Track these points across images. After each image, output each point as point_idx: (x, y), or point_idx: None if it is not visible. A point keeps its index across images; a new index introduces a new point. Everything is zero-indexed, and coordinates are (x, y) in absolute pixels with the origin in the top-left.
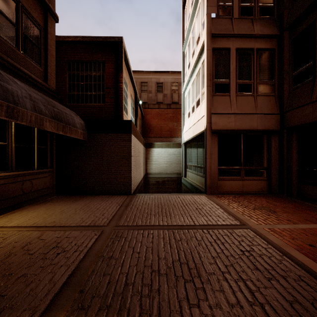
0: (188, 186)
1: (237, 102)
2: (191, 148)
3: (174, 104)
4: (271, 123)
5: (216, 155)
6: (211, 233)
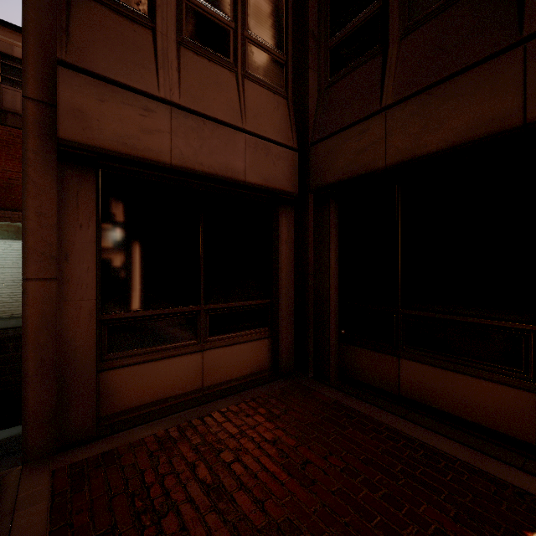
0: None
1: (180, 66)
2: None
3: None
4: (279, 170)
5: (87, 264)
6: None
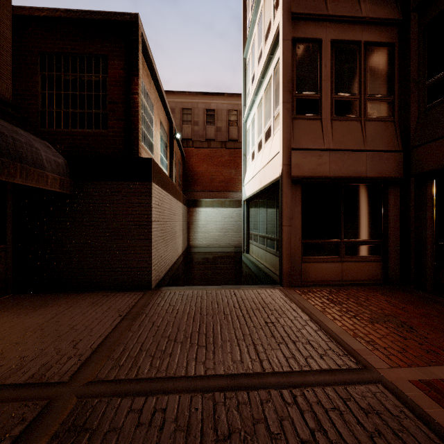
0: (252, 268)
1: (332, 130)
2: (257, 207)
3: (232, 141)
4: (388, 166)
5: (298, 220)
6: (300, 403)
